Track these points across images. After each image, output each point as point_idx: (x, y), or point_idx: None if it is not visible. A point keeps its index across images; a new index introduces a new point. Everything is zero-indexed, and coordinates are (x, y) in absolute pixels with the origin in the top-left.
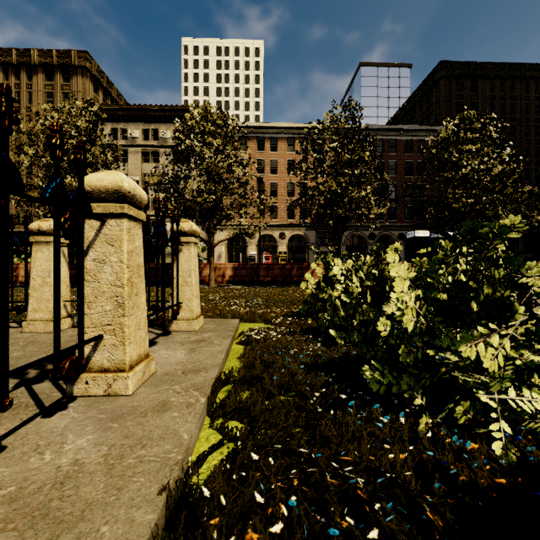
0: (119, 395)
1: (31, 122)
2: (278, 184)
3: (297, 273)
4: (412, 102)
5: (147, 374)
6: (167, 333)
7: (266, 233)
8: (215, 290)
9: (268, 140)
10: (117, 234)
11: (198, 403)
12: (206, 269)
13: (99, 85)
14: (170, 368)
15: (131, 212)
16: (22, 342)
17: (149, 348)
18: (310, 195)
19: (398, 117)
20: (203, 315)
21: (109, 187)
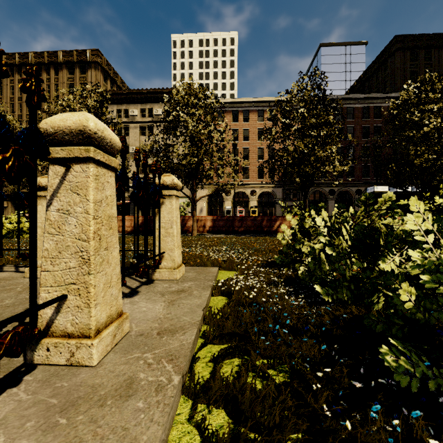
0: (82, 365)
1: (53, 104)
2: (250, 149)
3: (267, 224)
4: (368, 74)
5: (118, 335)
6: (150, 282)
7: (239, 190)
8: (197, 239)
9: (241, 113)
10: (83, 181)
11: (170, 385)
12: (190, 221)
13: (107, 76)
14: (146, 326)
15: (98, 156)
16: (20, 287)
17: (130, 298)
18: (280, 155)
19: (355, 88)
20: (185, 262)
21: (72, 128)
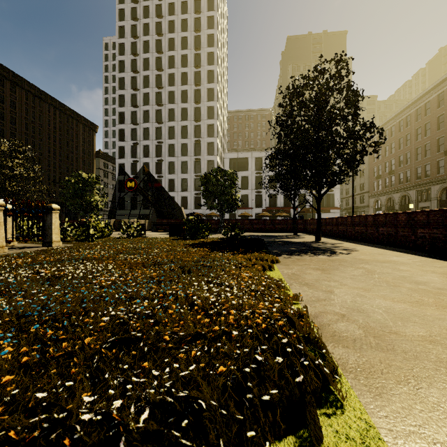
0: None
1: None
2: None
3: None
4: None
5: None
6: None
7: None
8: None
9: None
10: None
11: None
12: None
13: None
14: None
15: None
16: None
17: None
18: None
19: None
20: None
21: None
